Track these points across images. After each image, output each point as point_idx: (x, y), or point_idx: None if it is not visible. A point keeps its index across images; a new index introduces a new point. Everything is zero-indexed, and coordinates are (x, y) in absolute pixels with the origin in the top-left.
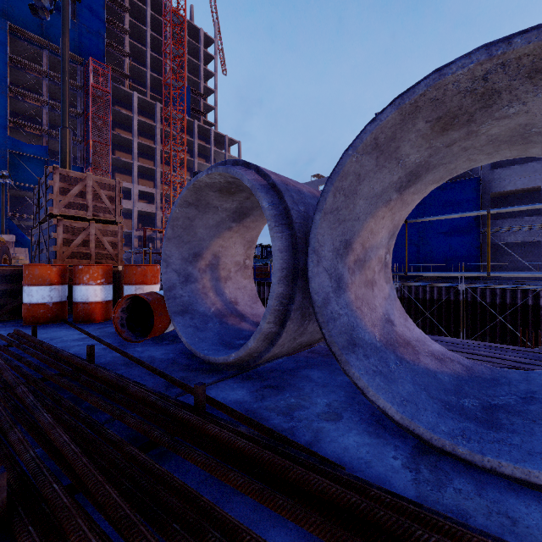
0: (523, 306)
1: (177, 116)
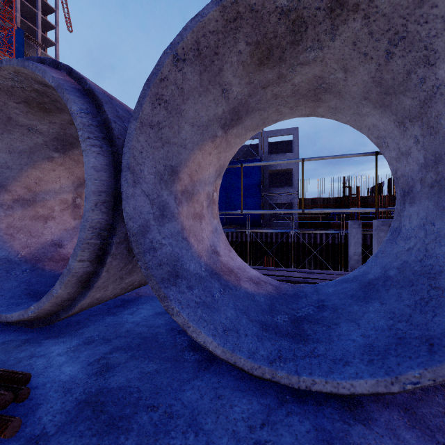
0: (281, 243)
1: (3, 57)
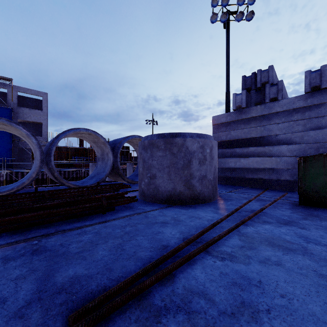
0: (37, 180)
1: None
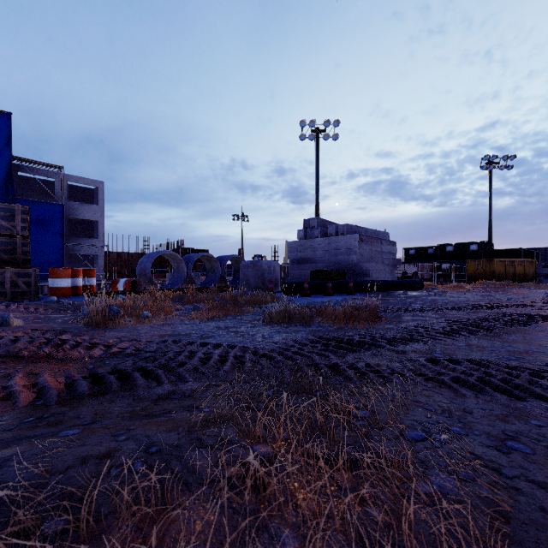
0: None
1: None
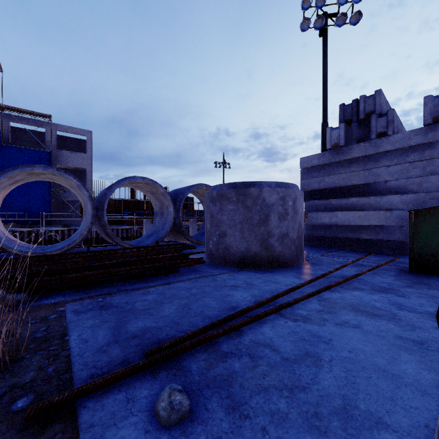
0: None
1: None
